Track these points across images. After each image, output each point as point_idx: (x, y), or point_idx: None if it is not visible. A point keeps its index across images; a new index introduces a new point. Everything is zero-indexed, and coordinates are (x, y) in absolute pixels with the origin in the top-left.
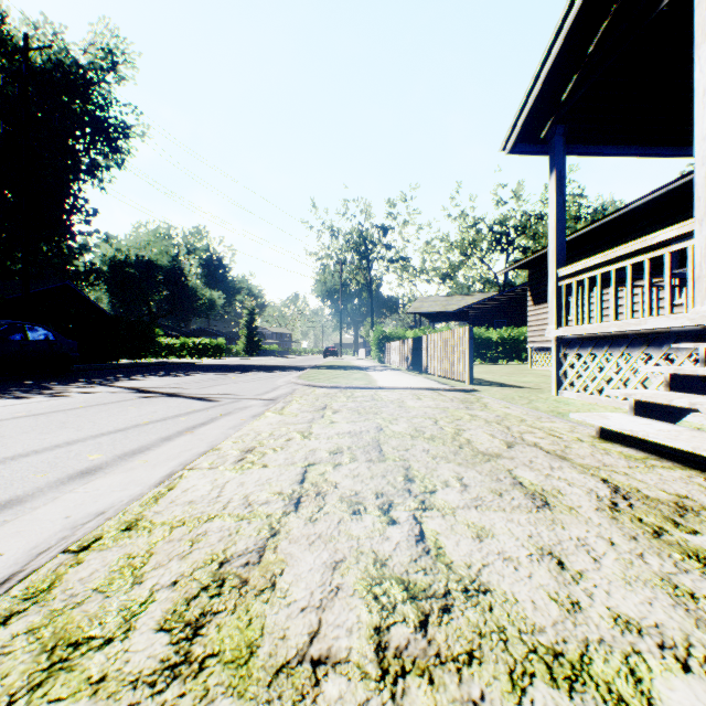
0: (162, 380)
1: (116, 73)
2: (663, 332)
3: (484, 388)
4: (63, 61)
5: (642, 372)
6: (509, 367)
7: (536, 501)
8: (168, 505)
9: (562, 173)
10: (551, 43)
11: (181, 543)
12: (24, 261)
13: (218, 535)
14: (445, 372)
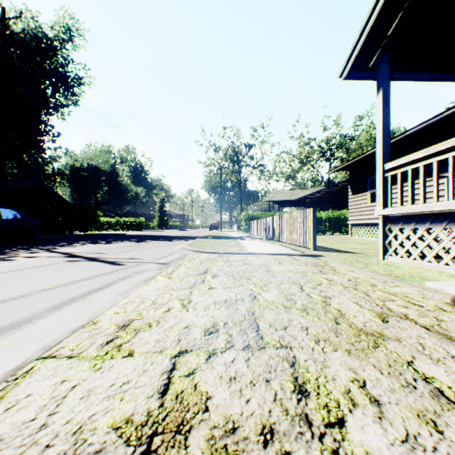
0: (94, 246)
1: (72, 43)
2: None
3: (325, 253)
4: (37, 34)
5: None
6: (335, 237)
7: None
8: None
9: (387, 91)
10: None
11: None
12: (2, 164)
13: None
14: (294, 241)
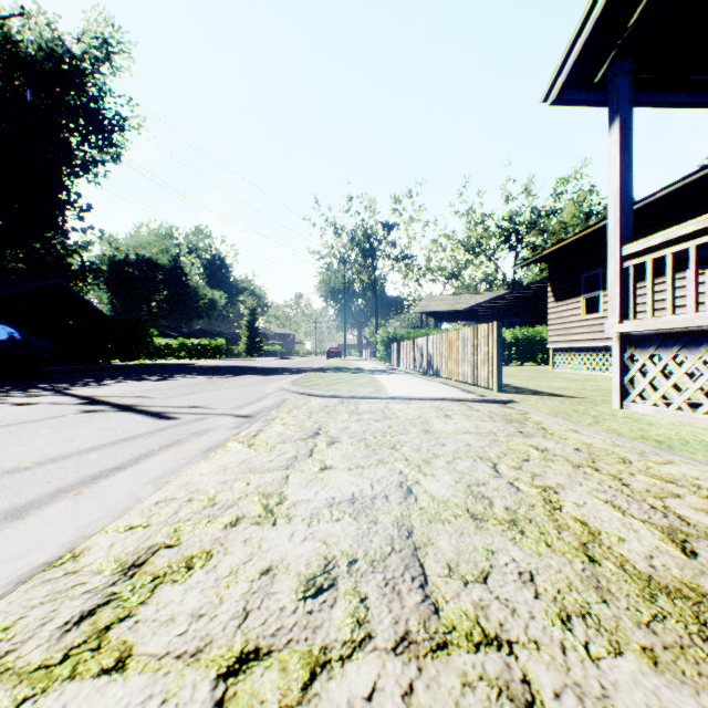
0: (136, 385)
1: (111, 63)
2: None
3: (519, 398)
4: (55, 50)
5: None
6: (527, 370)
7: None
8: None
9: (627, 122)
10: None
11: None
12: None
13: None
14: (464, 376)
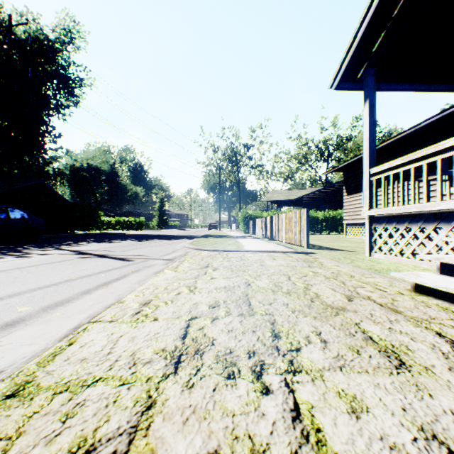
0: (99, 245)
1: (73, 45)
2: (452, 212)
3: (318, 251)
4: (39, 36)
5: (435, 240)
6: (330, 236)
7: (392, 359)
8: (61, 364)
9: (373, 102)
10: (367, 8)
11: (55, 418)
12: (9, 166)
13: (95, 406)
14: (289, 240)
